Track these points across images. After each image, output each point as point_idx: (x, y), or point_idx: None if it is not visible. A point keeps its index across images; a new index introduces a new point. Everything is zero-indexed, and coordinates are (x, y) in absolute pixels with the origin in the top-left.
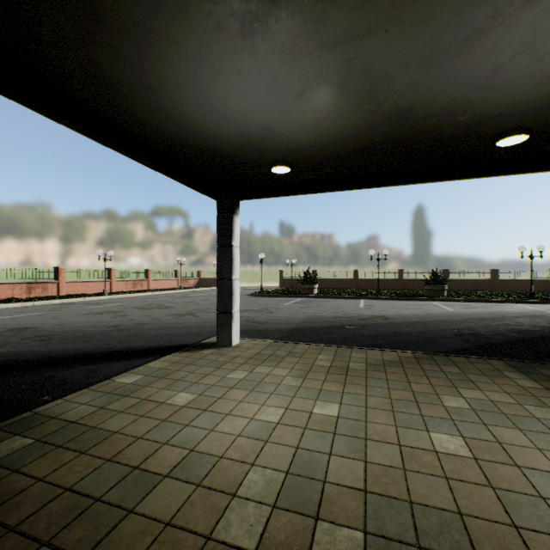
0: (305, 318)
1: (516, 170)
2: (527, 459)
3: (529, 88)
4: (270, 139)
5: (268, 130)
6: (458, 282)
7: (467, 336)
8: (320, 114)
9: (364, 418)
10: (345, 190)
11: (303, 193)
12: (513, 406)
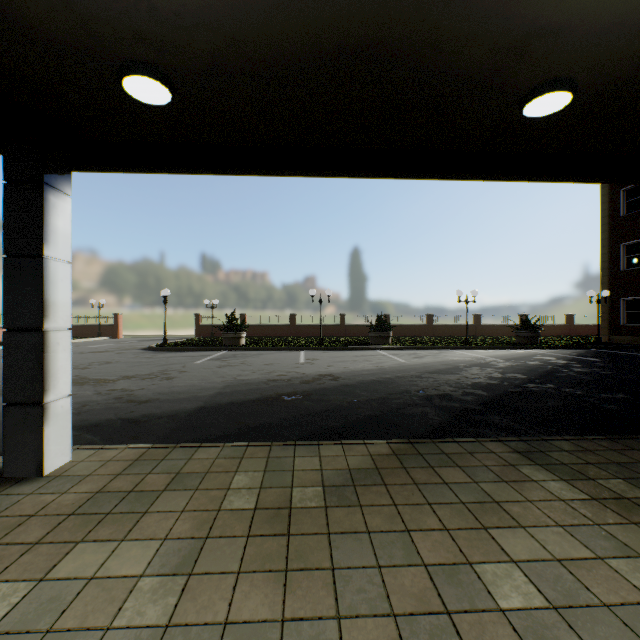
0: (223, 386)
1: (520, 173)
2: None
3: None
4: None
5: None
6: (398, 327)
7: (438, 400)
8: None
9: None
10: (283, 174)
11: (209, 171)
12: (600, 571)
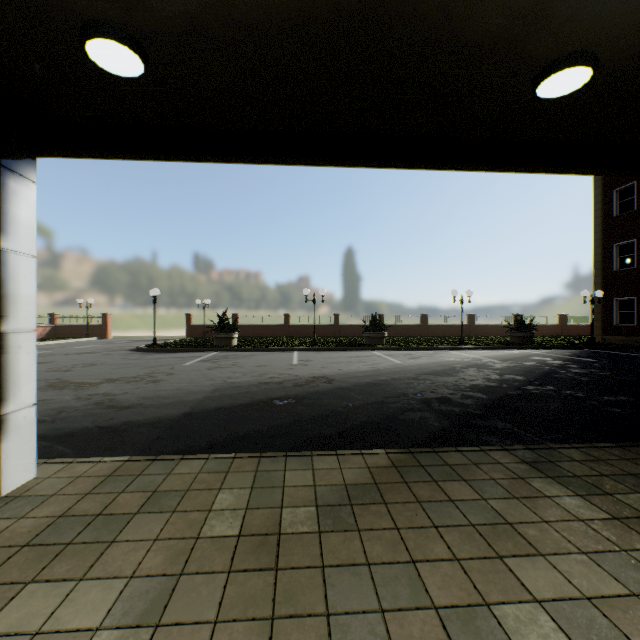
0: (212, 389)
1: (527, 163)
2: None
3: None
4: None
5: None
6: (393, 327)
7: (436, 404)
8: None
9: None
10: (273, 162)
11: (192, 158)
12: (638, 613)
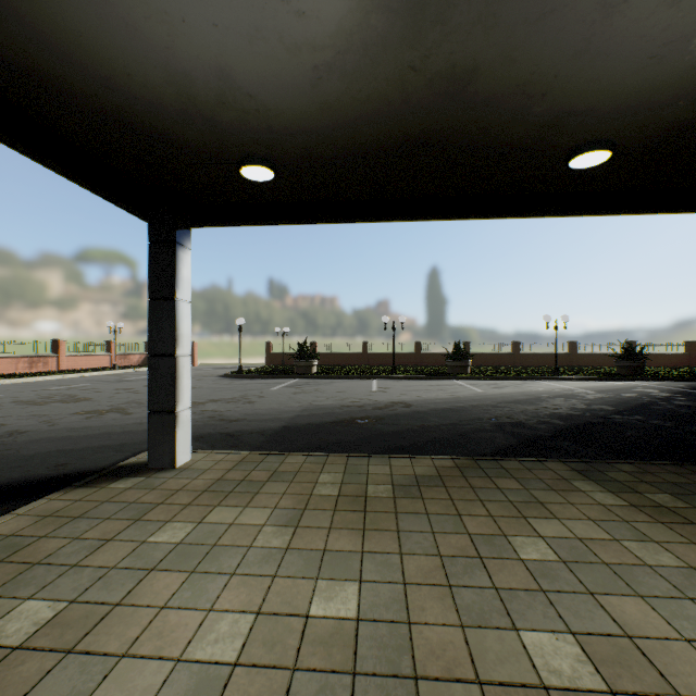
0: (300, 410)
1: (580, 210)
2: (686, 673)
3: (640, 64)
4: (234, 104)
5: (228, 79)
6: (480, 356)
7: (509, 427)
8: (323, 57)
9: (406, 613)
10: (358, 221)
11: (297, 222)
12: (611, 547)
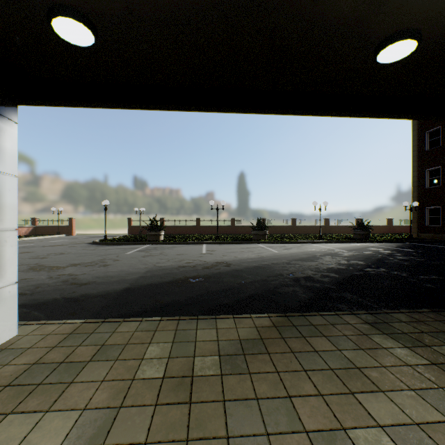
0: (145, 271)
1: (368, 110)
2: None
3: None
4: None
5: None
6: (272, 228)
7: (303, 281)
8: None
9: None
10: (188, 109)
11: (130, 106)
12: None
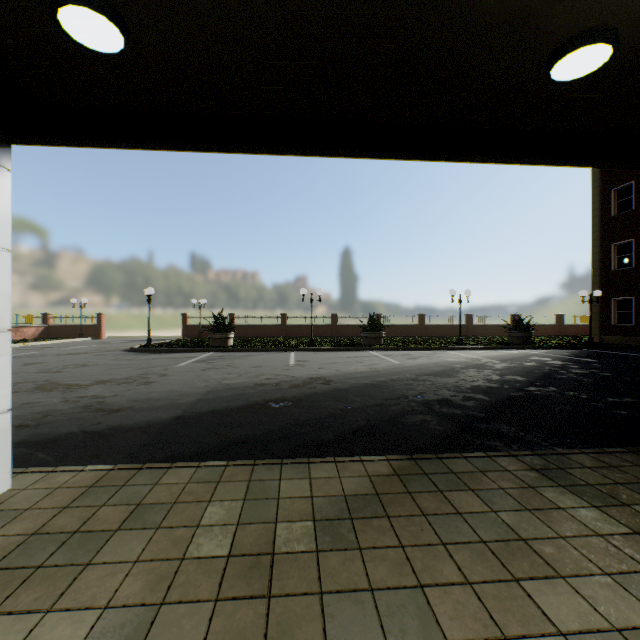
0: (205, 391)
1: (535, 154)
2: None
3: None
4: None
5: None
6: (390, 327)
7: (438, 406)
8: None
9: None
10: (268, 152)
11: (182, 147)
12: None
